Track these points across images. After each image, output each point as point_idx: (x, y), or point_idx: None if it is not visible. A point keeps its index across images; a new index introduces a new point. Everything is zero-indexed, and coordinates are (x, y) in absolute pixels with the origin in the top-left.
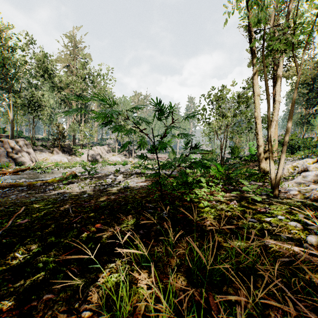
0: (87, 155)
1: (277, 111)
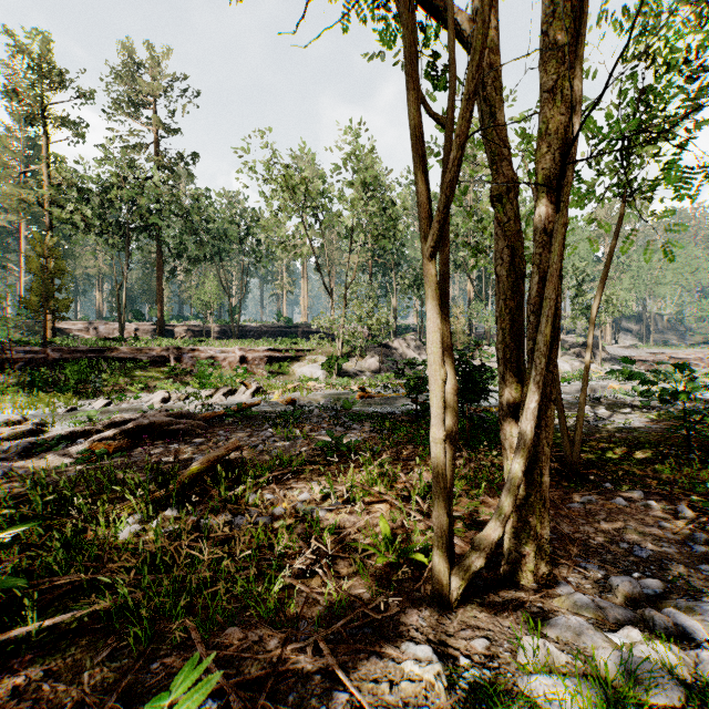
0: None
1: None
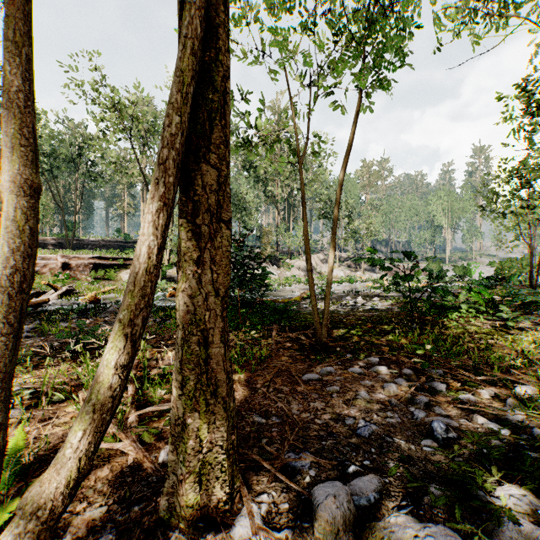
0: (297, 268)
1: None
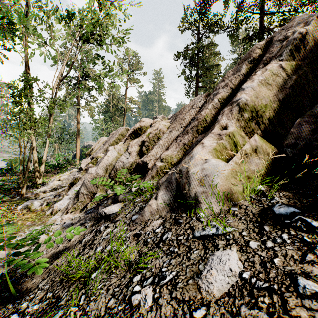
0: None
1: (47, 146)
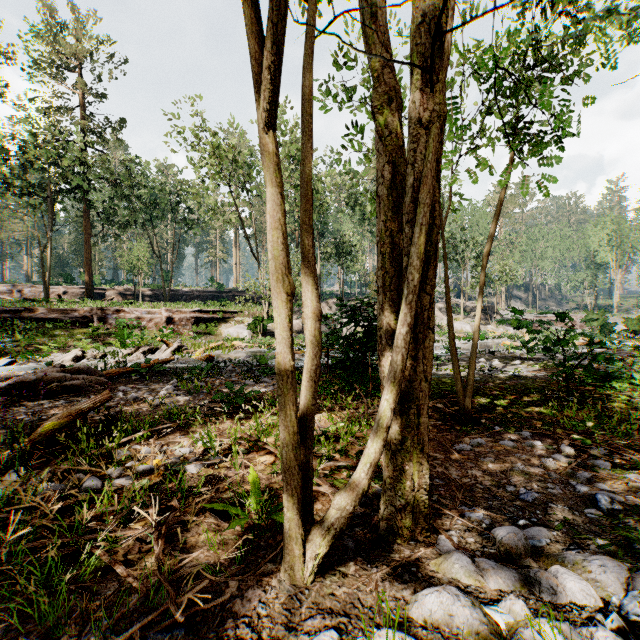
0: None
1: None
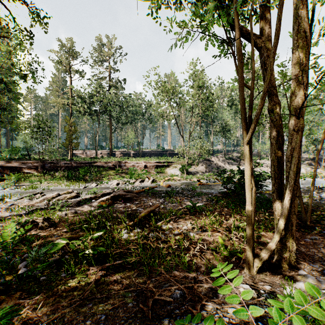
0: (266, 165)
1: None
